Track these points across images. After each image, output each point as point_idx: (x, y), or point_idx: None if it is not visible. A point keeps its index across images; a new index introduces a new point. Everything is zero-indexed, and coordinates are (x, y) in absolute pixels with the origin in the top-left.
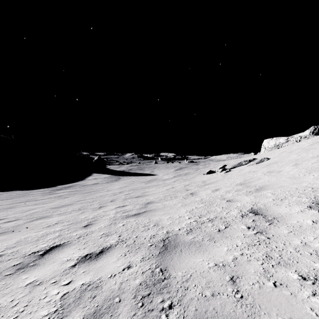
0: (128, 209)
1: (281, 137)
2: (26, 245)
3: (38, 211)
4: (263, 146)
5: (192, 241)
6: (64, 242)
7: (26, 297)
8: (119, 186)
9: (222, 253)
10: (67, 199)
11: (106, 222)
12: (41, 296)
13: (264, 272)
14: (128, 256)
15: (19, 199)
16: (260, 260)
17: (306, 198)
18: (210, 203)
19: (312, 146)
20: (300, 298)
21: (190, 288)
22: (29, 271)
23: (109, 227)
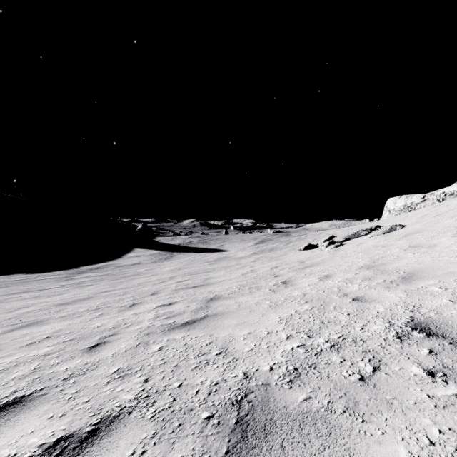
0: (176, 311)
1: (414, 195)
2: None
3: (33, 310)
4: (387, 208)
5: (305, 411)
6: (33, 391)
7: None
8: (171, 268)
9: None
10: (88, 289)
11: (132, 338)
12: None
13: None
14: None
15: (17, 288)
16: None
17: None
18: (321, 303)
19: None
20: None
21: None
22: None
23: (133, 353)
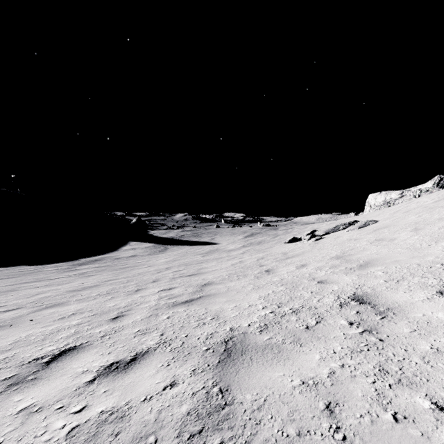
0: (176, 293)
1: (393, 191)
2: (27, 347)
3: (50, 296)
4: (368, 203)
5: (267, 344)
6: (81, 343)
7: (16, 432)
8: (166, 260)
9: (312, 364)
10: (92, 278)
11: (144, 312)
12: (37, 431)
13: (378, 396)
14: (173, 366)
15: (25, 278)
16: (371, 377)
17: (434, 279)
18: (293, 285)
19: (438, 203)
20: (437, 442)
21: (264, 421)
22: (25, 389)
23: (148, 320)
